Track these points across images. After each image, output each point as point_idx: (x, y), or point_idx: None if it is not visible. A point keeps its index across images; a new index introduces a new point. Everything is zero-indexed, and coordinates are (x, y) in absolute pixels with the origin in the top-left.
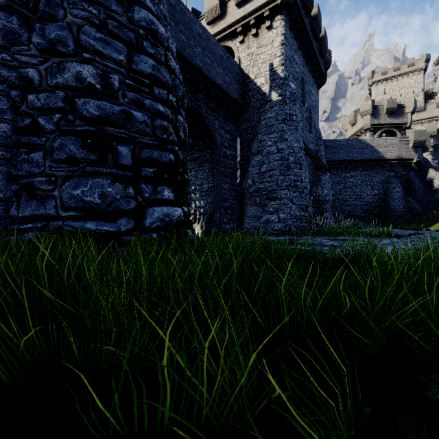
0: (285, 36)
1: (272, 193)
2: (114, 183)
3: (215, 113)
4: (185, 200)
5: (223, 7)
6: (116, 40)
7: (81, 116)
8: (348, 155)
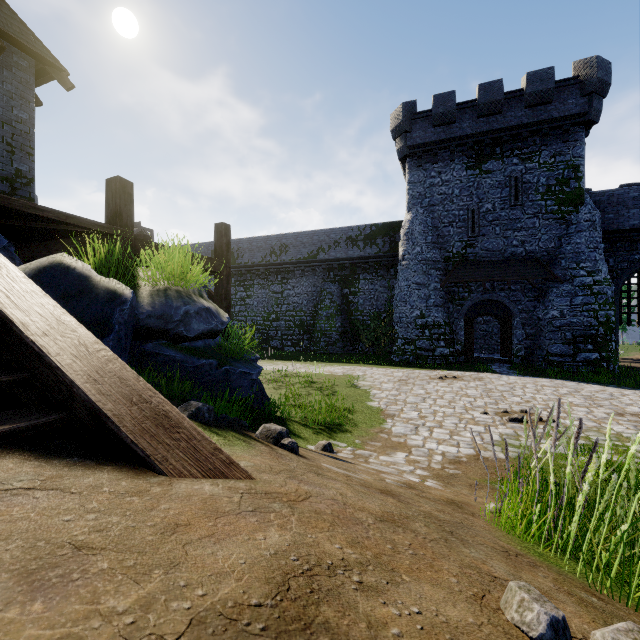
0: None
1: None
2: (564, 345)
3: None
4: (605, 349)
5: None
6: (565, 297)
7: (553, 326)
8: None
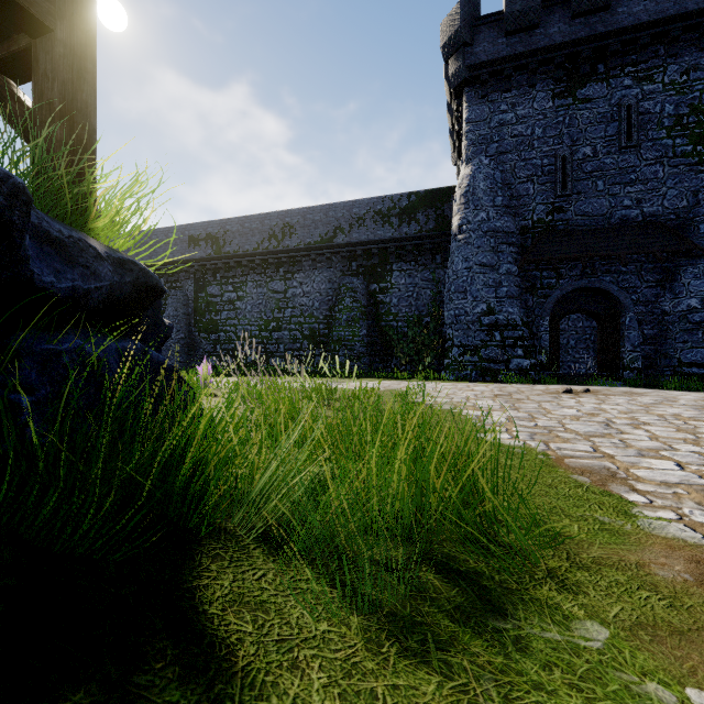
0: None
1: None
2: None
3: None
4: None
5: None
6: None
7: (689, 323)
8: None
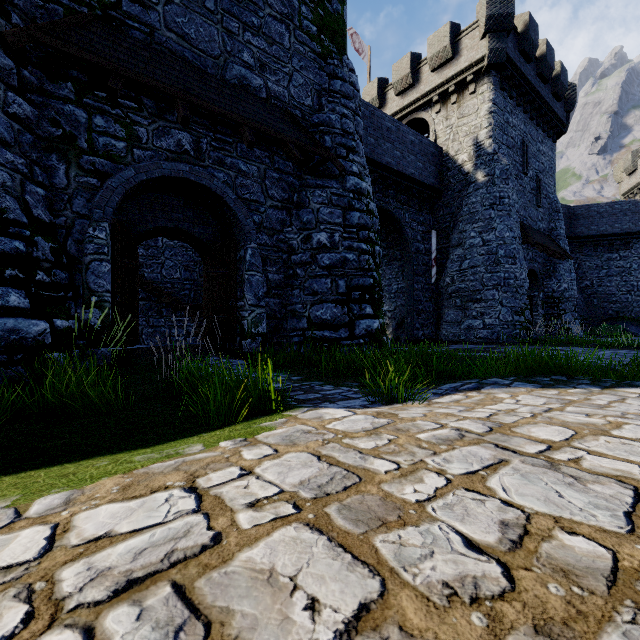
0: (493, 101)
1: (476, 294)
2: (337, 306)
3: (405, 206)
4: (381, 313)
5: (415, 73)
6: (336, 209)
7: (320, 266)
8: (614, 226)
